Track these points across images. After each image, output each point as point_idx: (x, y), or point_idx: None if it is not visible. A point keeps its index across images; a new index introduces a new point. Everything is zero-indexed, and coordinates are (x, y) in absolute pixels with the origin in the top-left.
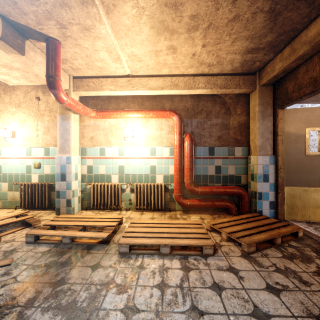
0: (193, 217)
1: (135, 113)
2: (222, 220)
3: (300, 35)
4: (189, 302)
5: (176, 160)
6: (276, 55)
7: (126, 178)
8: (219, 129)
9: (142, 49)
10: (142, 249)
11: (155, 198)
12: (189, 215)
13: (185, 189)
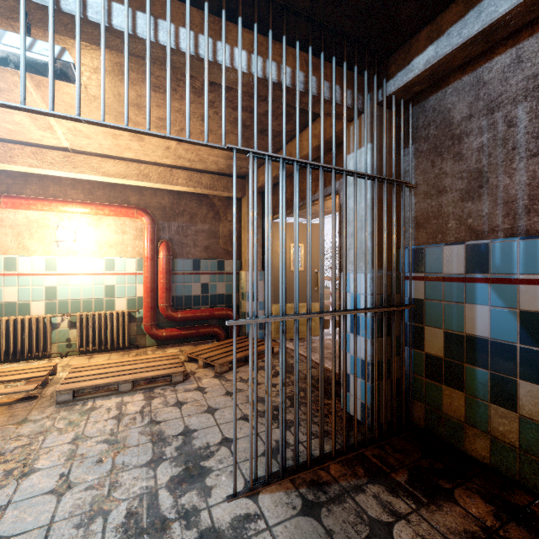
0: (170, 351)
1: (78, 206)
2: (203, 348)
3: None
4: (148, 419)
5: (146, 277)
6: (260, 166)
7: (61, 307)
8: (206, 237)
9: (92, 128)
10: (93, 393)
11: (114, 333)
12: (165, 349)
13: (160, 316)
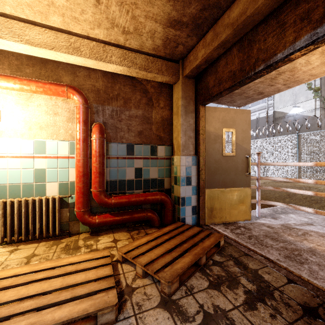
0: (103, 241)
1: None
2: (140, 242)
3: (223, 17)
4: None
5: (78, 161)
6: (199, 41)
7: None
8: (140, 123)
9: None
10: None
11: (43, 220)
12: (98, 237)
13: (94, 201)
